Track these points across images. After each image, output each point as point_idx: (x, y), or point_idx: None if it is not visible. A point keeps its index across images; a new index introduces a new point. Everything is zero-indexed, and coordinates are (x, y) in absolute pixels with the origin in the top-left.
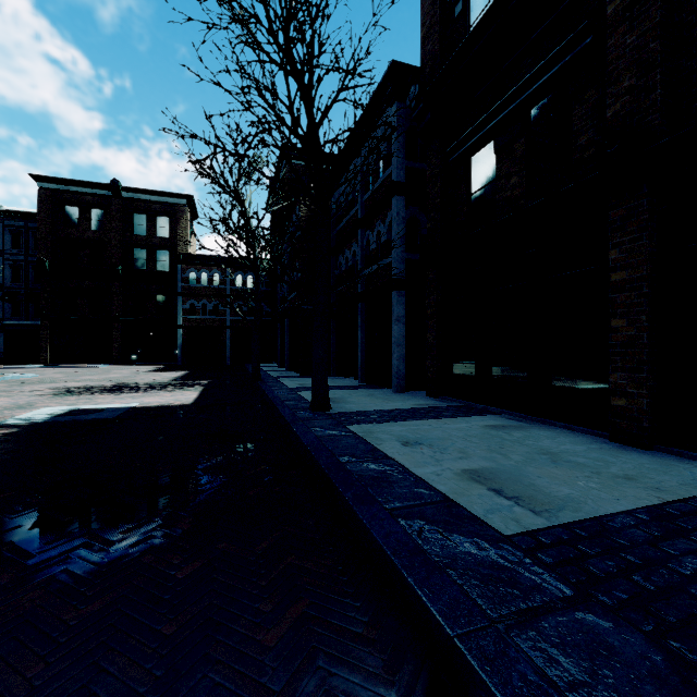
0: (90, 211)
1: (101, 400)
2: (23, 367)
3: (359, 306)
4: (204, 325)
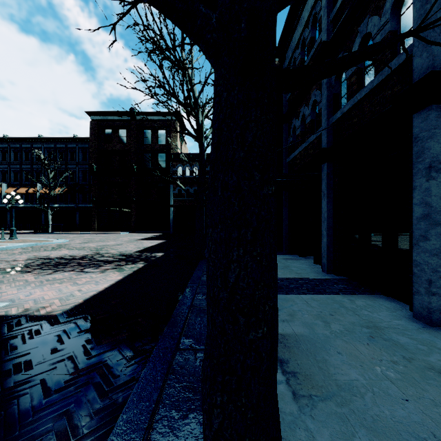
0: (119, 131)
1: (2, 286)
2: (79, 233)
3: (324, 167)
4: (187, 204)
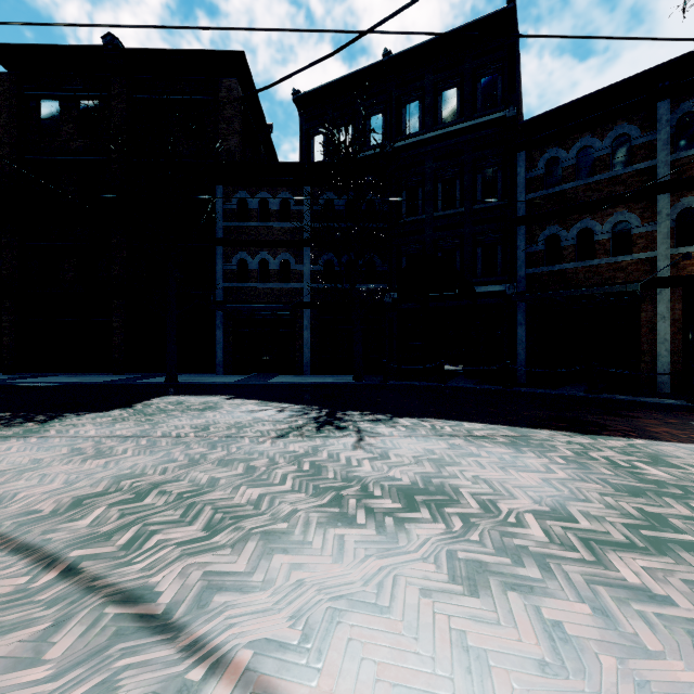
0: None
1: None
2: None
3: None
4: None
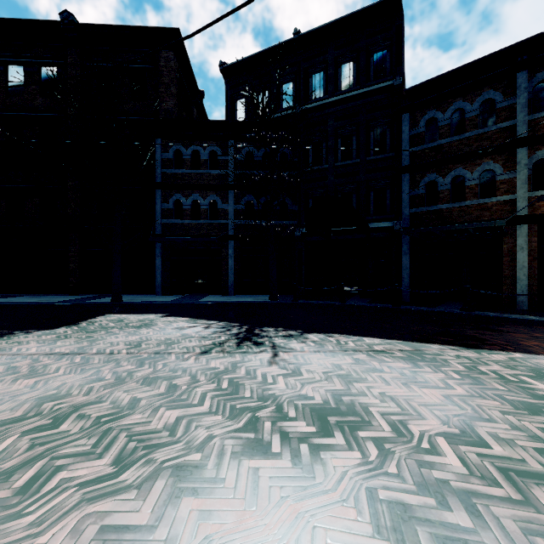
0: None
1: None
2: None
3: None
4: None
